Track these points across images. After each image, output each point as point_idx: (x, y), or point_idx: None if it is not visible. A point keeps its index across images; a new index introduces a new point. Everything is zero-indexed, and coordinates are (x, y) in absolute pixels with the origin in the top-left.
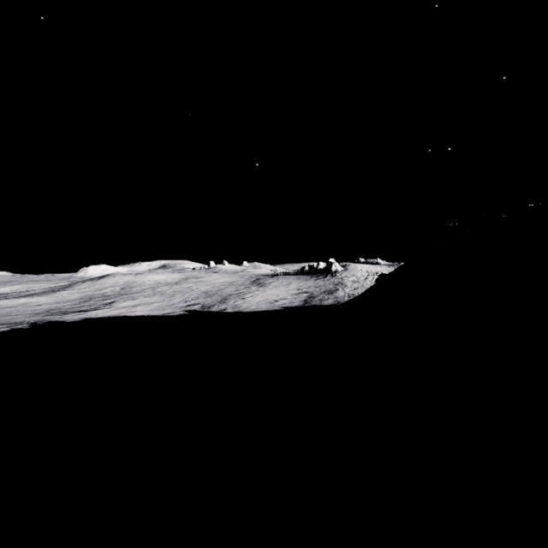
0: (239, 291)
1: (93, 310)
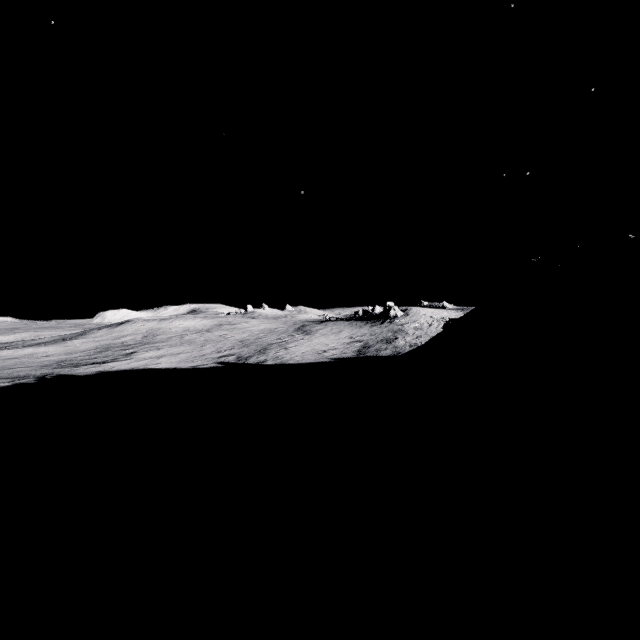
0: (281, 340)
1: (110, 362)
